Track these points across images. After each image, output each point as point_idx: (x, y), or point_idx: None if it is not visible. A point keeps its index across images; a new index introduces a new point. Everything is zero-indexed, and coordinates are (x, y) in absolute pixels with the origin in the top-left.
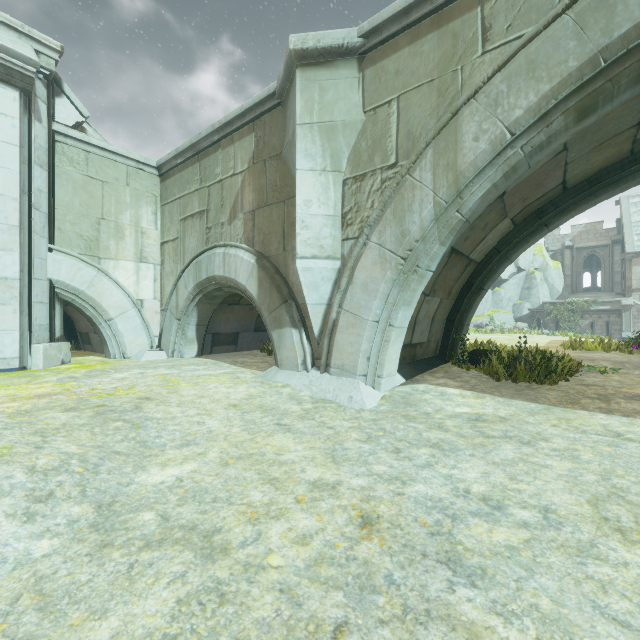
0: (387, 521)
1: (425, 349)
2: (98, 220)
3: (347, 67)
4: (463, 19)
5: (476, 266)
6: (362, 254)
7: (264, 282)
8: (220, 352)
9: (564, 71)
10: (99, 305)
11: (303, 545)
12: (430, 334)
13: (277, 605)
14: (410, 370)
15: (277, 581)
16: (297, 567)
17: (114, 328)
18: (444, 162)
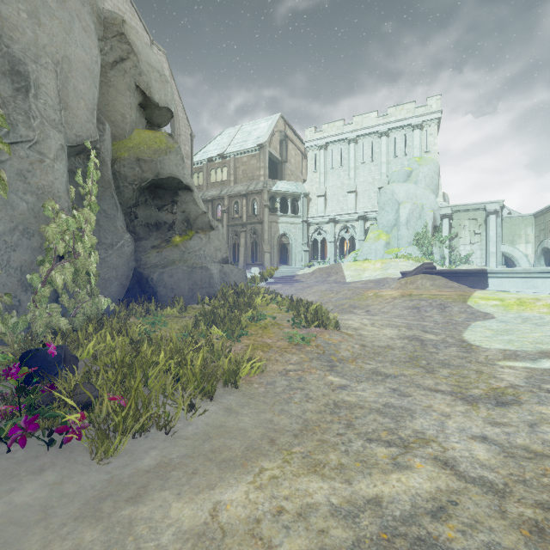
0: None
1: None
2: (513, 235)
3: None
4: None
5: None
6: None
7: None
8: None
9: None
10: (513, 256)
11: None
12: None
13: None
14: None
15: None
16: None
17: (518, 262)
18: None
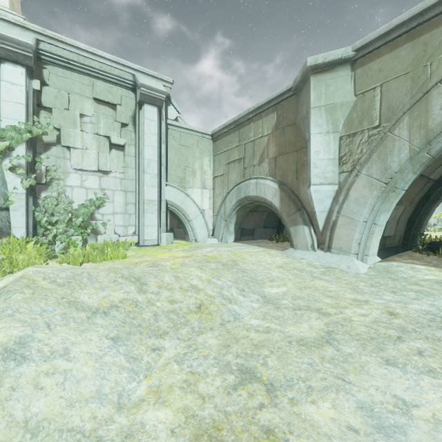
0: (403, 315)
1: (392, 240)
2: (185, 167)
3: (343, 70)
4: (431, 33)
5: (433, 183)
6: (355, 181)
7: (284, 199)
8: (244, 240)
9: None
10: (186, 213)
11: (365, 317)
12: (396, 230)
13: (367, 329)
14: (383, 253)
15: (361, 324)
16: (367, 322)
17: (192, 225)
18: (417, 124)
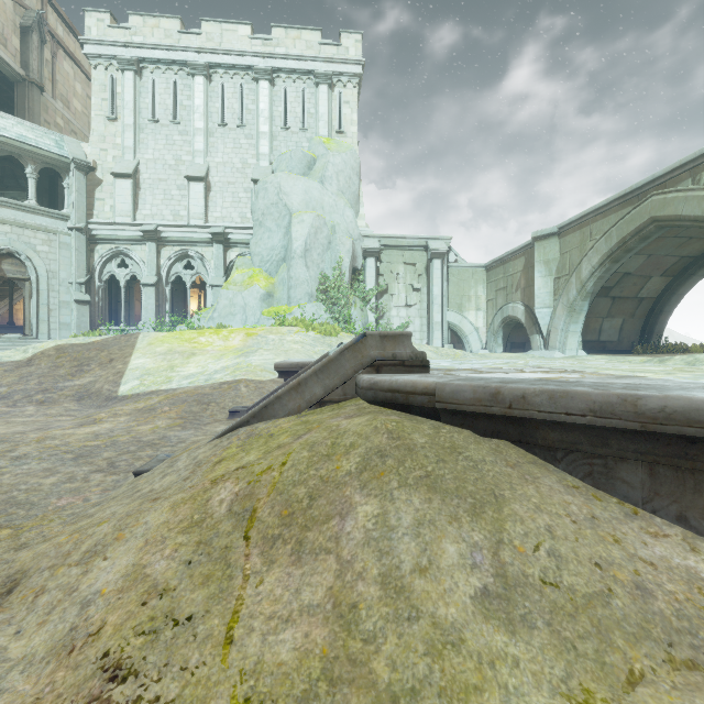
0: None
1: (617, 345)
2: (462, 296)
3: (554, 238)
4: (585, 228)
5: (655, 299)
6: (557, 306)
7: (527, 317)
8: (515, 352)
9: (603, 253)
10: (462, 330)
11: None
12: (620, 337)
13: None
14: (596, 352)
15: None
16: None
17: (467, 340)
18: (578, 276)
